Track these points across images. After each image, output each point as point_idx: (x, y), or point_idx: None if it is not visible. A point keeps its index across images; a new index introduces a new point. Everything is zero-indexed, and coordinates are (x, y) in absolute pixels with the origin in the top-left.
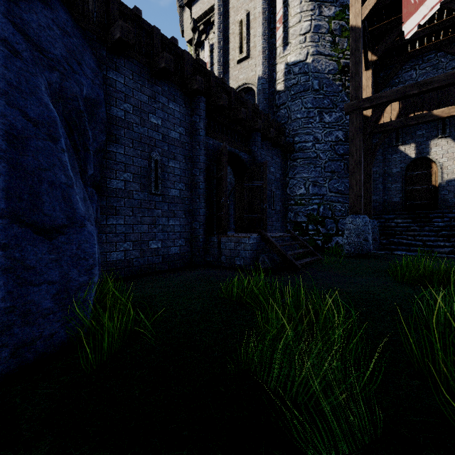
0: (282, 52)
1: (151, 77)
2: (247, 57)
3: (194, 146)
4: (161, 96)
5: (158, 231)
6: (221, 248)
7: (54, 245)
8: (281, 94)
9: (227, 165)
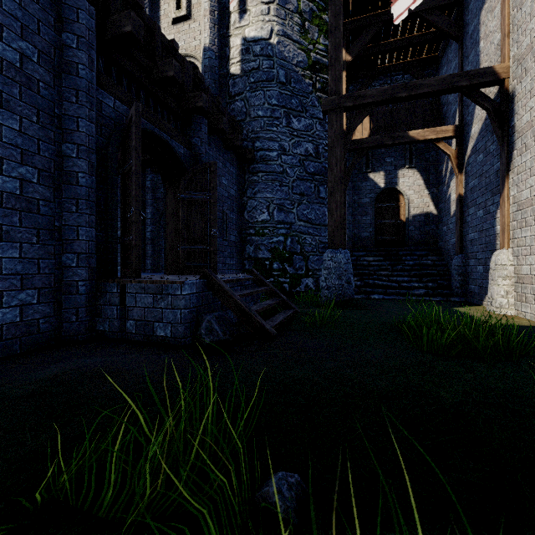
0: (238, 20)
1: None
2: (187, 16)
3: (65, 94)
4: None
5: None
6: (126, 305)
7: None
8: (237, 79)
9: (157, 172)
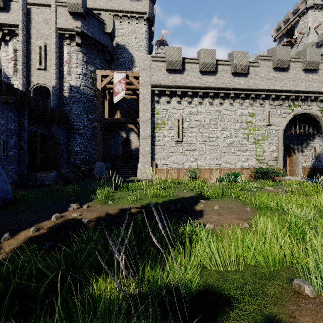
0: (67, 77)
1: (1, 102)
2: (45, 69)
3: (21, 131)
4: (6, 110)
5: (4, 171)
6: (38, 177)
7: (2, 178)
8: (67, 98)
9: None
